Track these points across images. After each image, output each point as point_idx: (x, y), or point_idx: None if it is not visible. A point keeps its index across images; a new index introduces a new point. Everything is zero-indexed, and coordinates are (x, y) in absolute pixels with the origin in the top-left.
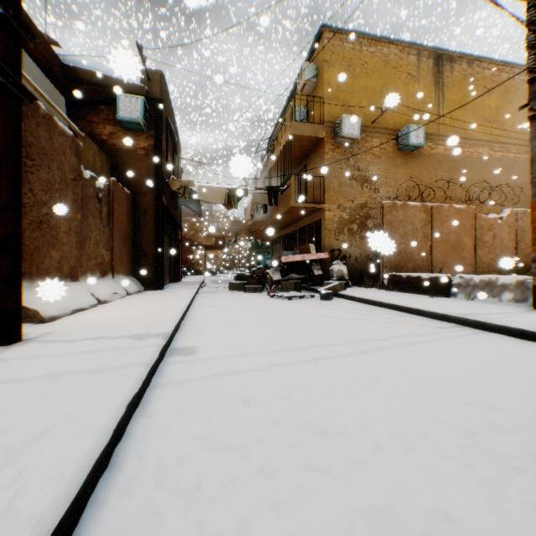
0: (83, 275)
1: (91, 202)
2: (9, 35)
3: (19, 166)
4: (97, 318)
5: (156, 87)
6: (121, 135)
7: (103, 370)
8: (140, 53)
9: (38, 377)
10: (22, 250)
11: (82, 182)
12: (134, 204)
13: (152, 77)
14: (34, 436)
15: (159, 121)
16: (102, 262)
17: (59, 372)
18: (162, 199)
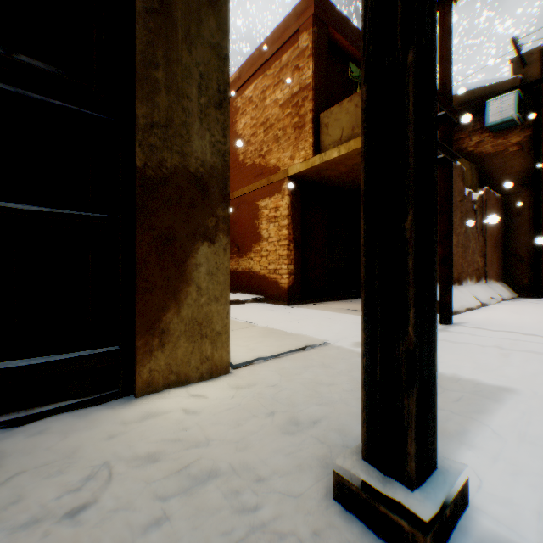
0: (463, 279)
1: (467, 215)
2: (445, 125)
3: (450, 207)
4: (491, 317)
5: (531, 69)
6: (487, 140)
7: (542, 354)
8: (513, 46)
9: (491, 346)
10: (451, 263)
11: (464, 201)
12: (502, 207)
13: (525, 61)
14: (526, 374)
15: (536, 105)
16: (476, 268)
17: (503, 347)
18: (540, 194)
